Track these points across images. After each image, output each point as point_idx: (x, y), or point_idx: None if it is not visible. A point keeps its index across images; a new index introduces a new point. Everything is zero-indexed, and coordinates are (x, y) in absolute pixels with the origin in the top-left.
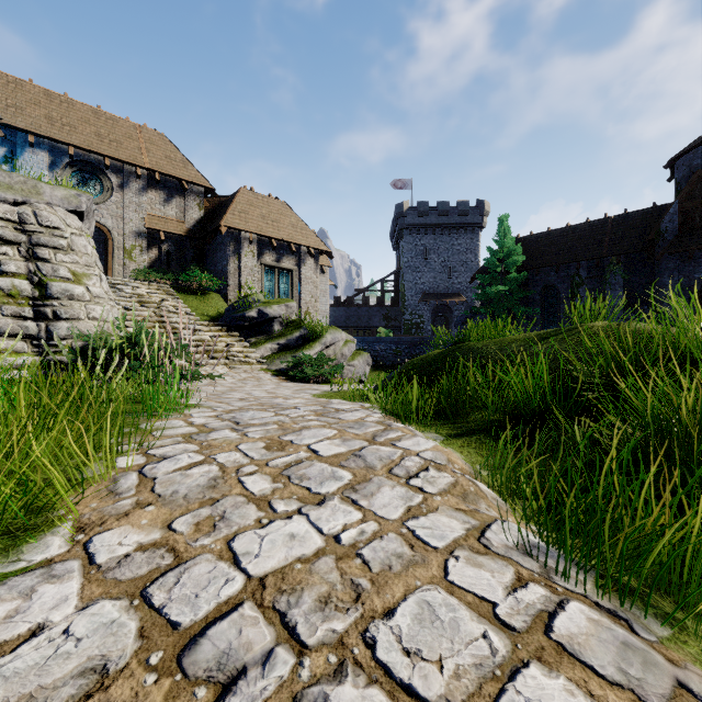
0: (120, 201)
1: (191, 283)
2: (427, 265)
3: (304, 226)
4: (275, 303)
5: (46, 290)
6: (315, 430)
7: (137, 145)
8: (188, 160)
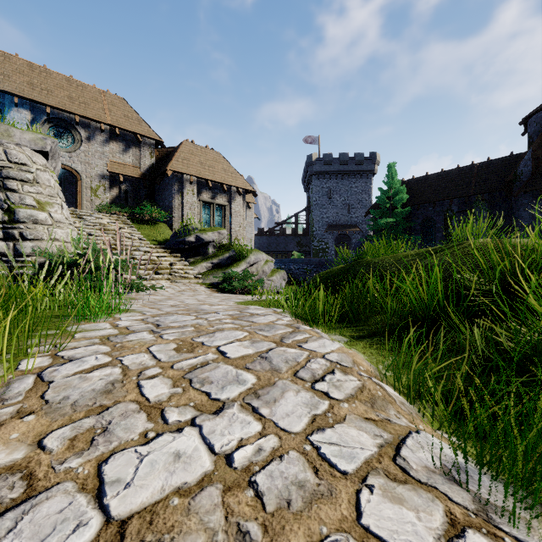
0: (87, 150)
1: (143, 215)
2: (331, 203)
3: (234, 171)
4: (210, 230)
5: (14, 215)
6: (227, 332)
7: (101, 106)
8: (142, 119)
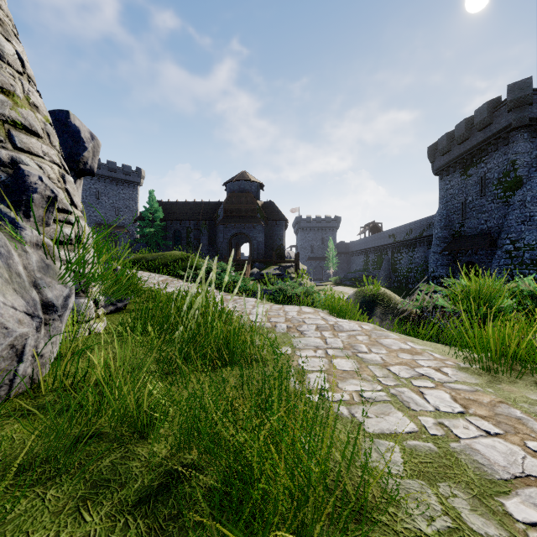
0: None
1: None
2: (99, 204)
3: None
4: None
5: None
6: None
7: None
8: None
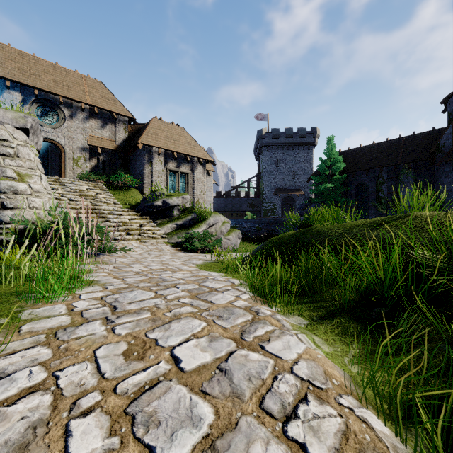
0: (70, 126)
1: (118, 182)
2: (278, 171)
3: (196, 144)
4: (175, 195)
5: None
6: (184, 322)
7: (82, 88)
8: (117, 99)
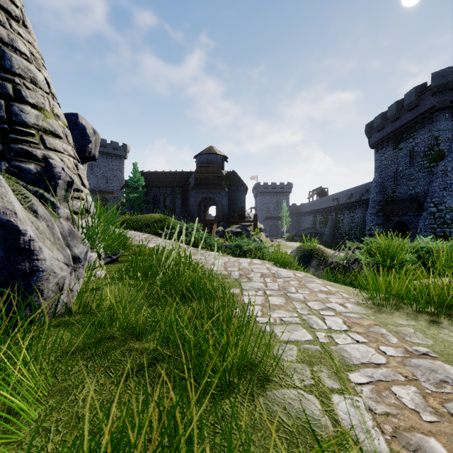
0: None
1: None
2: (92, 174)
3: None
4: None
5: None
6: None
7: None
8: None
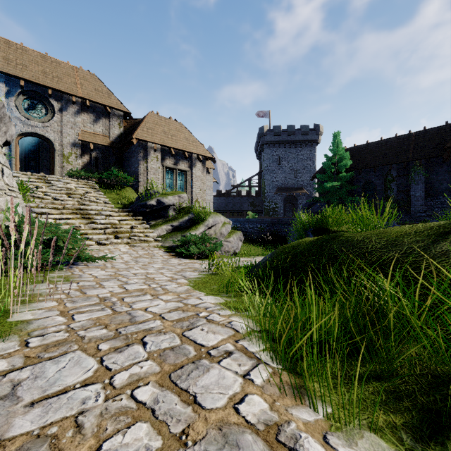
0: (60, 120)
1: (110, 180)
2: (280, 169)
3: (195, 140)
4: (171, 194)
5: None
6: None
7: (74, 80)
8: (111, 92)
